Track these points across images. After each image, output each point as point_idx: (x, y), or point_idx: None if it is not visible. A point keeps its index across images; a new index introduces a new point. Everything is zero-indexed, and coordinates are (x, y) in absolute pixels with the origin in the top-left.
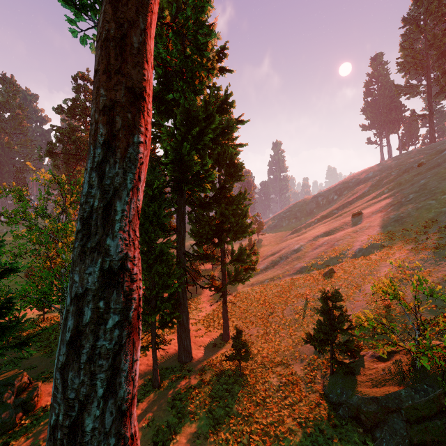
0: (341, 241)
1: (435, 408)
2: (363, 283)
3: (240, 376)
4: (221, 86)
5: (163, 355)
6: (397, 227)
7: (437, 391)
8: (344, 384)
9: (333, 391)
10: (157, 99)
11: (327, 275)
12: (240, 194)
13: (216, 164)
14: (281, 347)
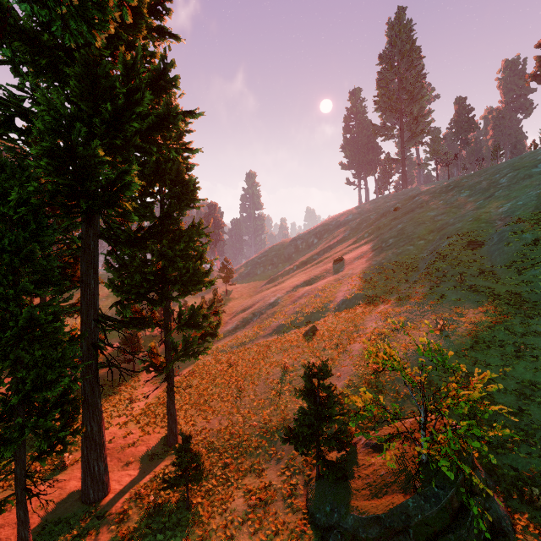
0: (323, 291)
1: (448, 517)
2: (349, 342)
3: (188, 509)
4: (157, 51)
5: (54, 496)
6: (380, 275)
7: (449, 493)
8: (335, 496)
9: (321, 509)
10: (25, 38)
11: (309, 334)
12: (193, 226)
13: (154, 178)
14: (252, 443)
